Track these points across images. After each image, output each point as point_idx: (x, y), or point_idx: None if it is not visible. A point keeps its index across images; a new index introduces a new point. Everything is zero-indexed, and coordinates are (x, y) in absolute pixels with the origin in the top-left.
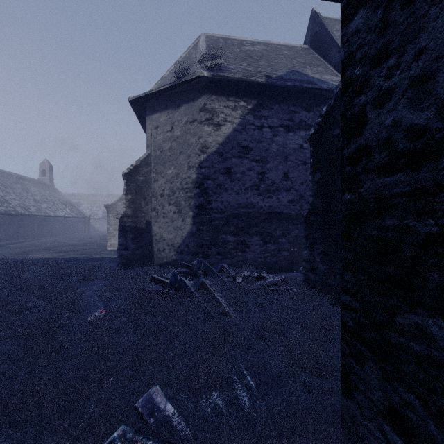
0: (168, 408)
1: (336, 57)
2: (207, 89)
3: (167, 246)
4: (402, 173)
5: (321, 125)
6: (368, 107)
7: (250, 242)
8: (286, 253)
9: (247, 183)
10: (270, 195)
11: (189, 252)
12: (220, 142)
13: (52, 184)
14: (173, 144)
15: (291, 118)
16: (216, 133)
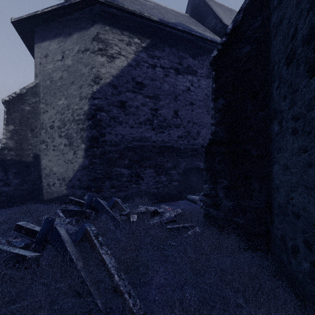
0: None
1: (213, 22)
2: (100, 18)
3: (57, 180)
4: None
5: (226, 44)
6: None
7: (144, 174)
8: (176, 183)
9: (141, 118)
10: (163, 130)
11: (81, 186)
12: (114, 74)
13: None
14: (63, 74)
15: (180, 63)
16: (110, 65)
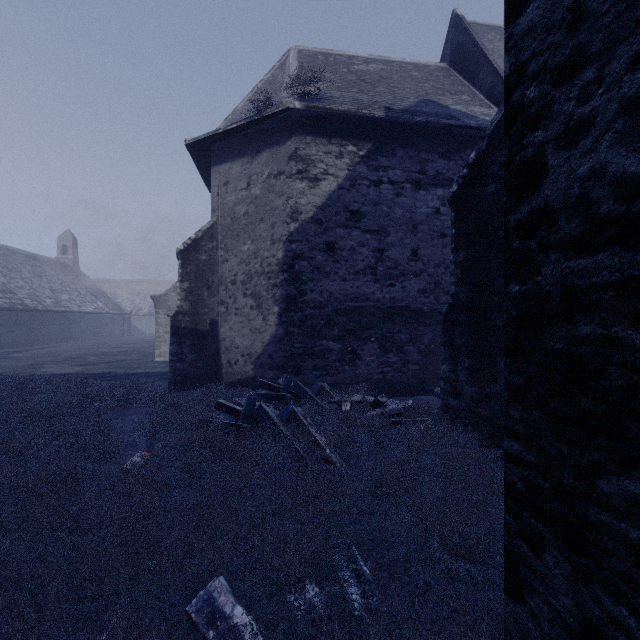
0: (237, 613)
1: (489, 81)
2: (299, 128)
3: (241, 357)
4: (607, 252)
5: (468, 179)
6: (548, 147)
7: (363, 351)
8: (415, 367)
9: (358, 265)
10: (392, 282)
11: (273, 366)
12: (318, 205)
13: (76, 265)
14: (249, 208)
15: (423, 170)
16: (313, 192)
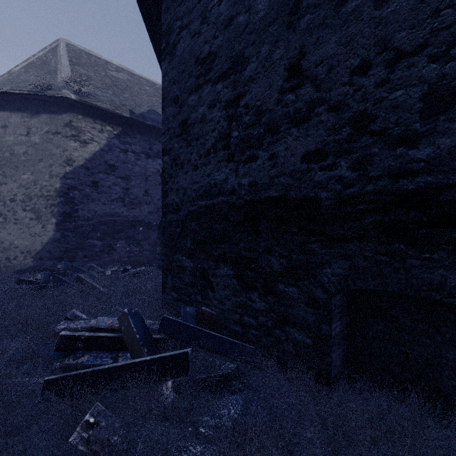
0: (84, 315)
1: None
2: (73, 108)
3: (21, 254)
4: (175, 215)
5: None
6: (168, 190)
7: (116, 245)
8: (147, 253)
9: (113, 196)
10: (134, 207)
11: (52, 258)
12: (87, 158)
13: None
14: (29, 149)
15: (151, 148)
16: (83, 149)
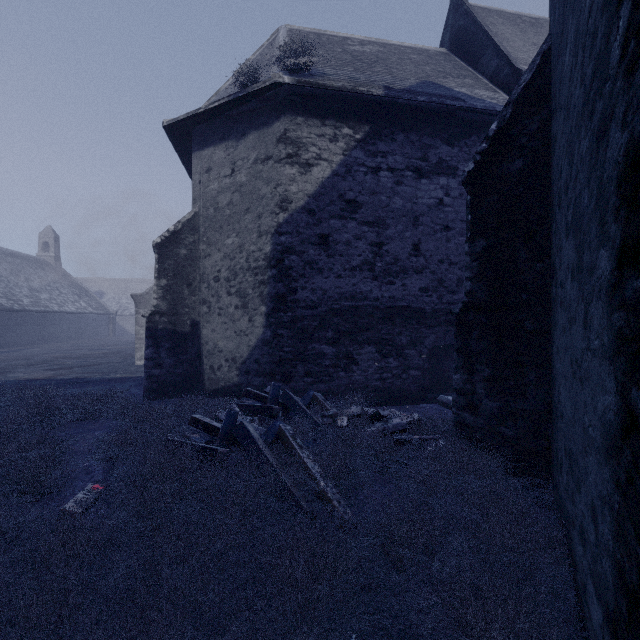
0: None
1: (493, 64)
2: (289, 107)
3: (225, 362)
4: None
5: (488, 154)
6: None
7: (359, 355)
8: (416, 373)
9: (354, 260)
10: (392, 279)
11: (260, 372)
12: (310, 193)
13: (58, 263)
14: (234, 197)
15: (425, 157)
16: (304, 178)
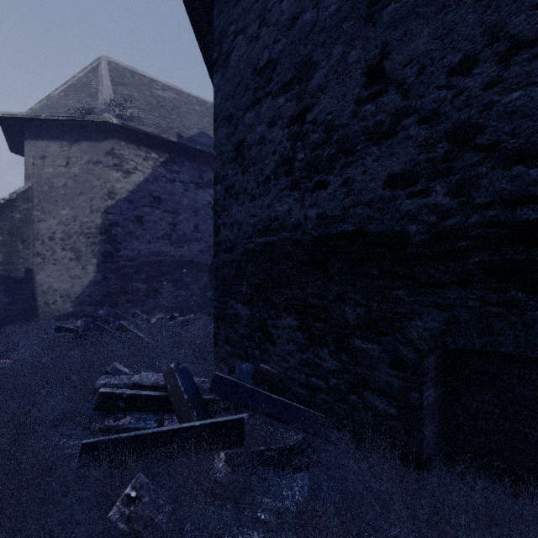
0: (126, 370)
1: None
2: (115, 134)
3: (60, 298)
4: (228, 254)
5: None
6: (221, 225)
7: (162, 289)
8: (196, 298)
9: (159, 232)
10: (182, 245)
11: (93, 303)
12: (130, 190)
13: None
14: (69, 182)
15: (201, 177)
16: (126, 180)
